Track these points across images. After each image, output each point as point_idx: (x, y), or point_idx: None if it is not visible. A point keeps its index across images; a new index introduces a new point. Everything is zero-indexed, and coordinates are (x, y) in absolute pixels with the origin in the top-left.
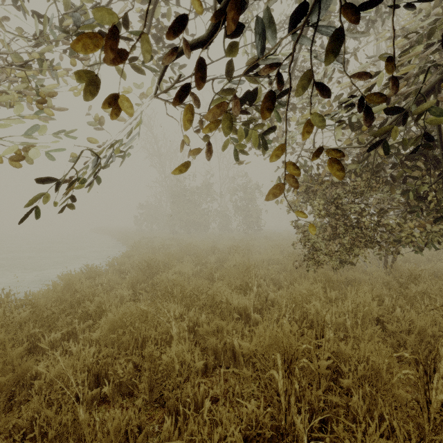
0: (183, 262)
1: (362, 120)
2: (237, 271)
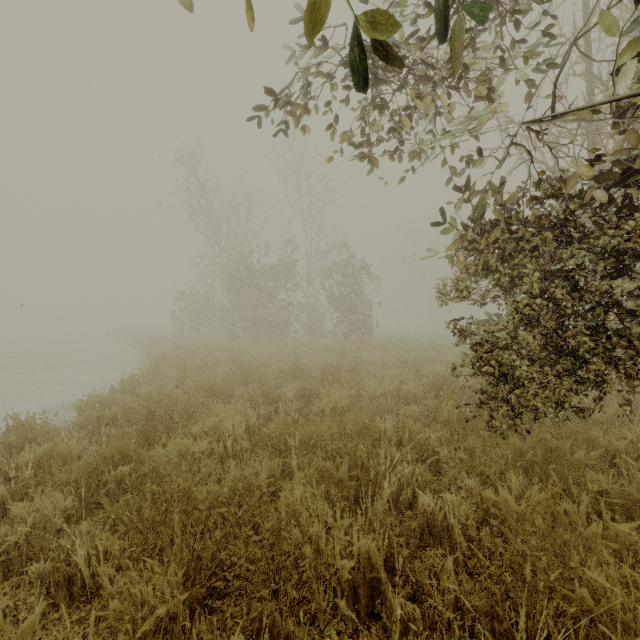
0: (232, 401)
1: (637, 82)
2: (340, 430)
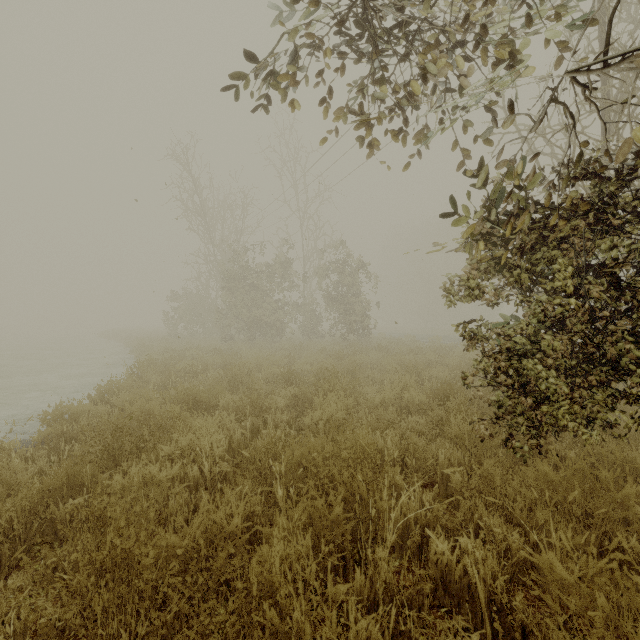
0: (216, 412)
1: None
2: (335, 451)
